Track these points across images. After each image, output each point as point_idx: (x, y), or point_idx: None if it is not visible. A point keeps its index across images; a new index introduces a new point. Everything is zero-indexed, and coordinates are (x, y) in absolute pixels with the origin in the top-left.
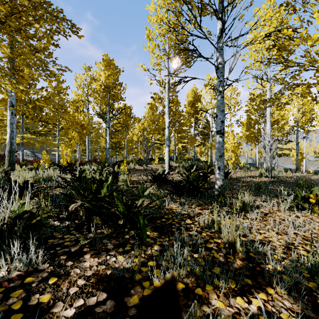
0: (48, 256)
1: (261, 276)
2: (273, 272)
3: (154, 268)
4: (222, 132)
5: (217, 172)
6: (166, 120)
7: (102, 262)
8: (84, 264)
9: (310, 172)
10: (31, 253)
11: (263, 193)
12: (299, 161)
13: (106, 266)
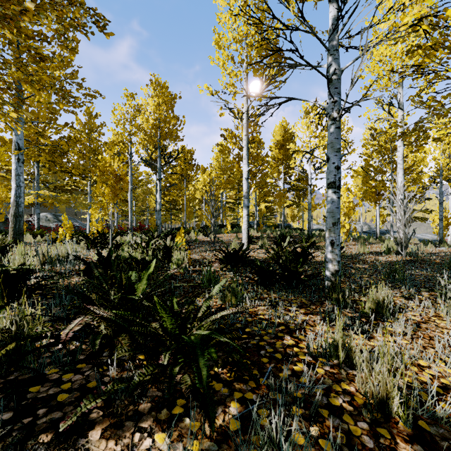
0: (15, 435)
1: None
2: None
3: None
4: (337, 185)
5: (328, 250)
6: (244, 169)
7: None
8: None
9: None
10: None
11: (402, 283)
12: (443, 228)
13: None
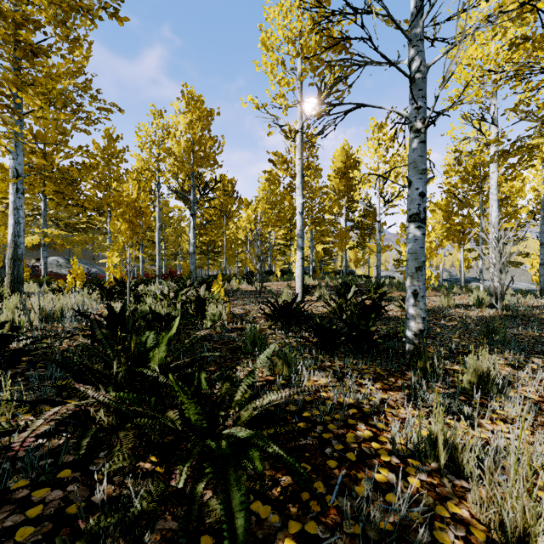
0: None
1: None
2: None
3: None
4: (422, 218)
5: (410, 303)
6: (298, 201)
7: None
8: None
9: None
10: None
11: (506, 346)
12: None
13: None
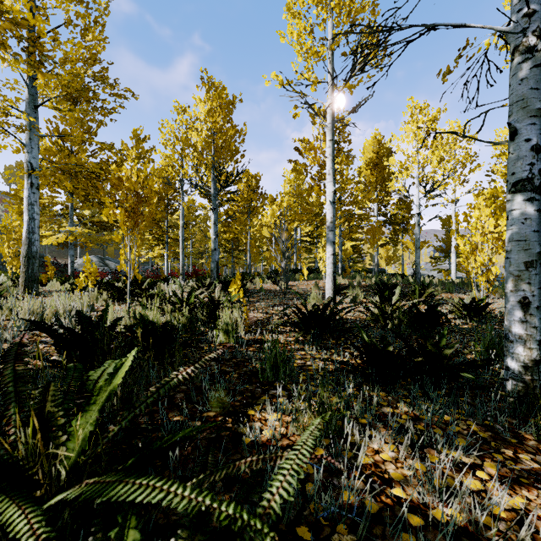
0: None
1: None
2: None
3: None
4: (537, 185)
5: (515, 317)
6: (328, 188)
7: None
8: None
9: None
10: None
11: None
12: None
13: None
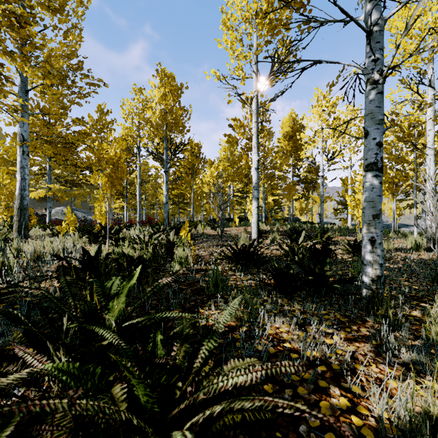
0: None
1: None
2: None
3: None
4: (379, 167)
5: (367, 250)
6: (254, 158)
7: None
8: None
9: None
10: None
11: None
12: None
13: None
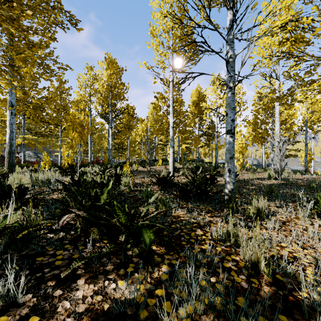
0: (33, 282)
1: (298, 310)
2: (317, 309)
3: (163, 300)
4: (233, 132)
5: (227, 175)
6: (171, 120)
7: (98, 290)
8: (76, 294)
9: (318, 173)
10: (9, 281)
11: (276, 198)
12: (308, 162)
13: (104, 297)
